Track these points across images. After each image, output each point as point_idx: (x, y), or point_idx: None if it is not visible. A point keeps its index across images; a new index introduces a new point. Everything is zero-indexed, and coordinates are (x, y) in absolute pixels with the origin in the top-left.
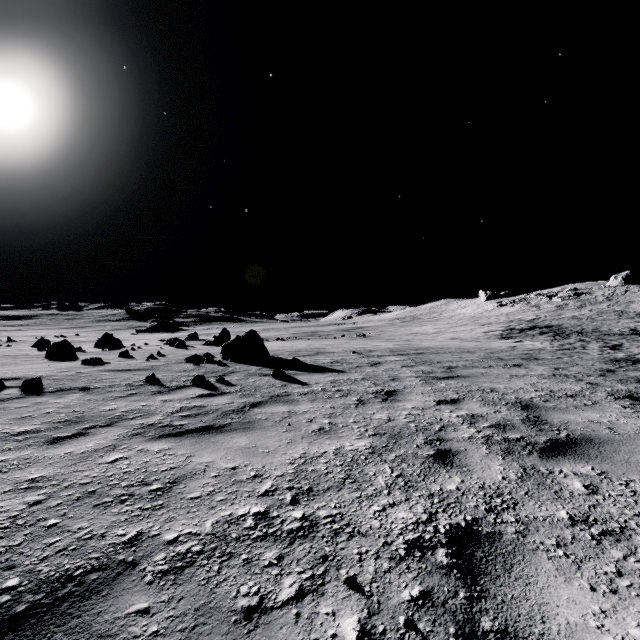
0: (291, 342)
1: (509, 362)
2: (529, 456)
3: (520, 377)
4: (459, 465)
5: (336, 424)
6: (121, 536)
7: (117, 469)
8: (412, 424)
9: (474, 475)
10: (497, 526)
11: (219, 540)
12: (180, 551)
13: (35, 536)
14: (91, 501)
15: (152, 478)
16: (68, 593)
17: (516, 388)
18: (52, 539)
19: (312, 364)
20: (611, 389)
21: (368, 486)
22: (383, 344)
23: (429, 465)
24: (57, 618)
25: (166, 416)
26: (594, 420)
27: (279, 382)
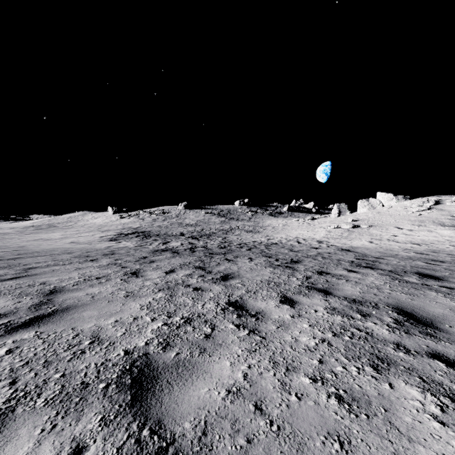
0: None
1: (90, 258)
2: None
3: (82, 269)
4: None
5: None
6: None
7: None
8: None
9: None
10: None
11: None
12: None
13: None
14: None
15: None
16: None
17: (66, 278)
18: None
19: None
20: (130, 269)
21: None
22: None
23: None
24: None
25: None
26: (90, 293)
27: None
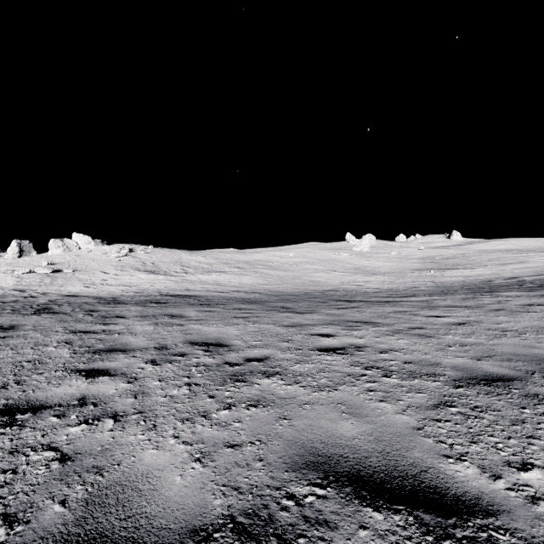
0: None
1: None
2: None
3: None
4: None
5: None
6: None
7: None
8: None
9: None
10: None
11: None
12: None
13: None
14: None
15: None
16: None
17: None
18: None
19: None
20: None
21: None
22: None
23: None
24: None
25: None
26: None
27: None
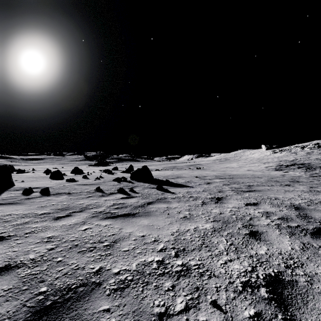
0: (163, 171)
1: (282, 183)
2: (305, 236)
3: (290, 191)
4: (264, 240)
5: (192, 214)
6: (92, 269)
7: (87, 234)
8: (234, 216)
9: (274, 246)
10: (293, 277)
11: (140, 274)
12: (121, 279)
13: (52, 266)
14: (76, 249)
15: (104, 239)
16: (70, 297)
17: (289, 197)
18: (60, 268)
19: (175, 183)
20: None
21: (215, 249)
22: (211, 173)
23: (247, 239)
24: (66, 310)
25: (107, 208)
26: None
27: (160, 192)
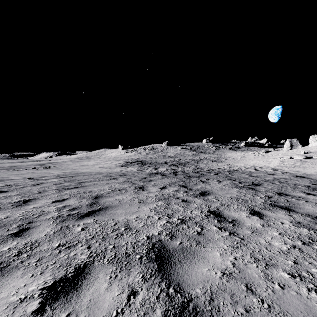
0: None
1: (112, 177)
2: (71, 220)
3: (109, 184)
4: (26, 234)
5: None
6: None
7: None
8: (21, 217)
9: (29, 238)
10: (11, 262)
11: None
12: None
13: None
14: None
15: None
16: None
17: (102, 189)
18: None
19: None
20: (137, 185)
21: None
22: (57, 172)
23: (4, 239)
24: None
25: None
26: (118, 199)
27: None
